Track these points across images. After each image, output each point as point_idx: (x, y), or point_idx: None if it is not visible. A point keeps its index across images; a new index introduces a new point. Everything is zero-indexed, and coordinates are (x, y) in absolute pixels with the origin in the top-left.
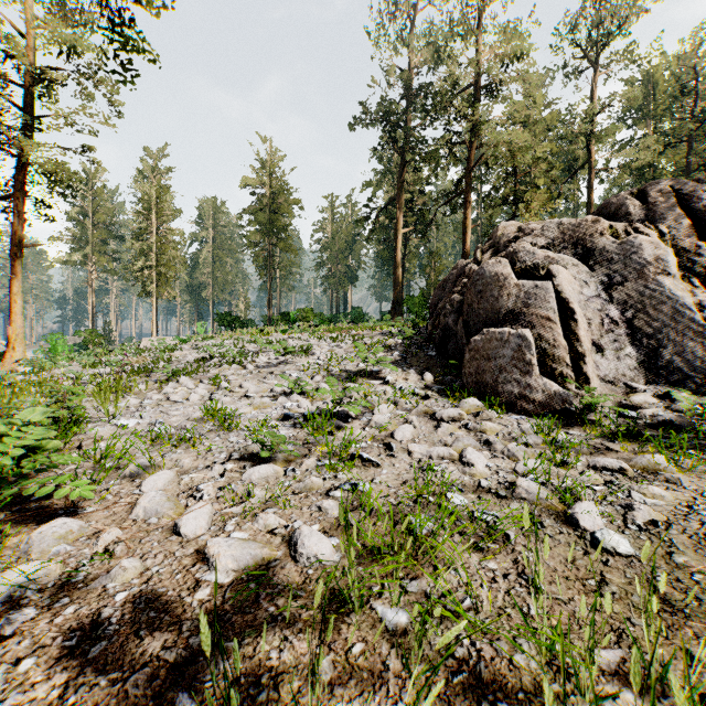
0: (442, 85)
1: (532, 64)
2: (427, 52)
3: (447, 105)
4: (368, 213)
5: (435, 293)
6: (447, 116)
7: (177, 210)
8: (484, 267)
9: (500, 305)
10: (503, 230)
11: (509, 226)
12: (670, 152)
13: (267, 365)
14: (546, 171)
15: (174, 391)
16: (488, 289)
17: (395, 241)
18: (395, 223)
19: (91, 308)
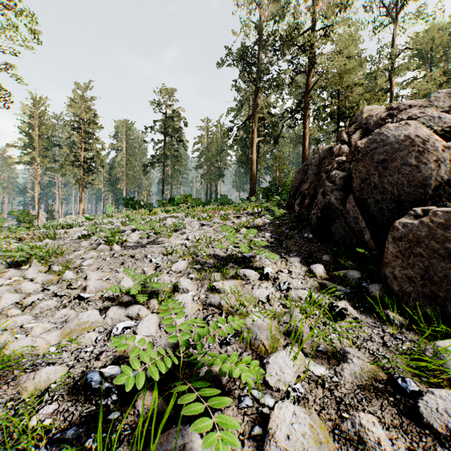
0: (289, 26)
1: (355, 12)
2: (275, 8)
3: (292, 42)
4: (232, 127)
5: (295, 177)
6: (290, 54)
7: (95, 124)
8: (384, 132)
9: (424, 174)
10: (368, 112)
11: (373, 109)
12: (442, 87)
13: (135, 245)
14: (363, 94)
15: (4, 283)
16: (396, 157)
17: (251, 146)
18: (251, 134)
19: (37, 195)
